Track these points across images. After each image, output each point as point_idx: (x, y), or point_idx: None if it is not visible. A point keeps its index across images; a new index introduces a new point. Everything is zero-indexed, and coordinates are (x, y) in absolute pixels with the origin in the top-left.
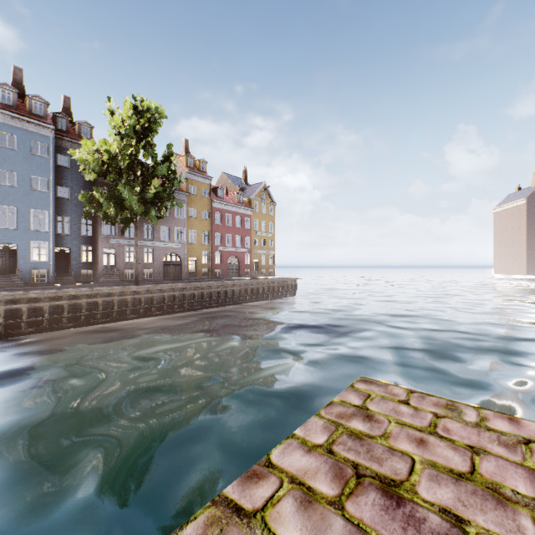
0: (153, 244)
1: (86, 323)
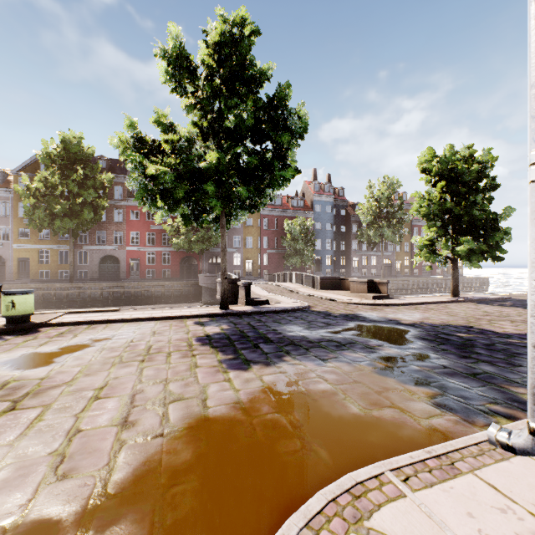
0: (376, 253)
1: None
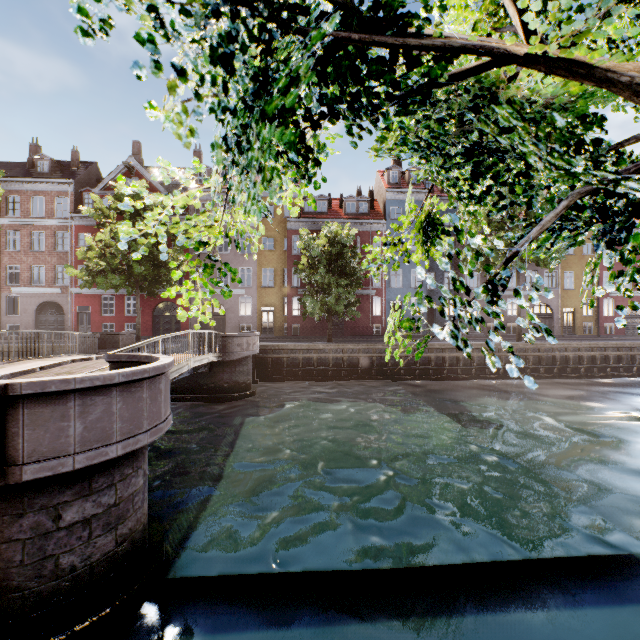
0: None
1: (475, 376)
